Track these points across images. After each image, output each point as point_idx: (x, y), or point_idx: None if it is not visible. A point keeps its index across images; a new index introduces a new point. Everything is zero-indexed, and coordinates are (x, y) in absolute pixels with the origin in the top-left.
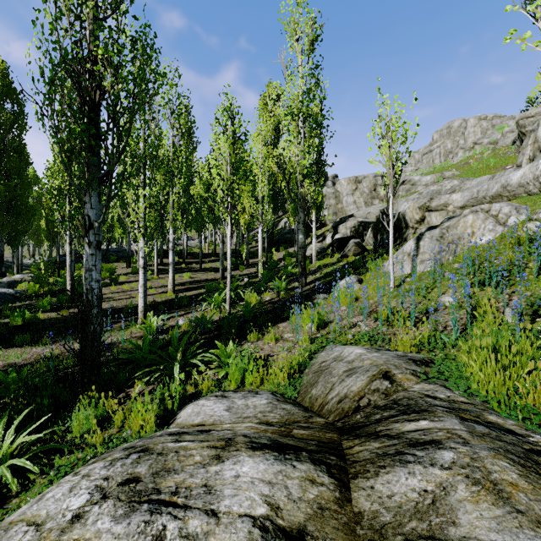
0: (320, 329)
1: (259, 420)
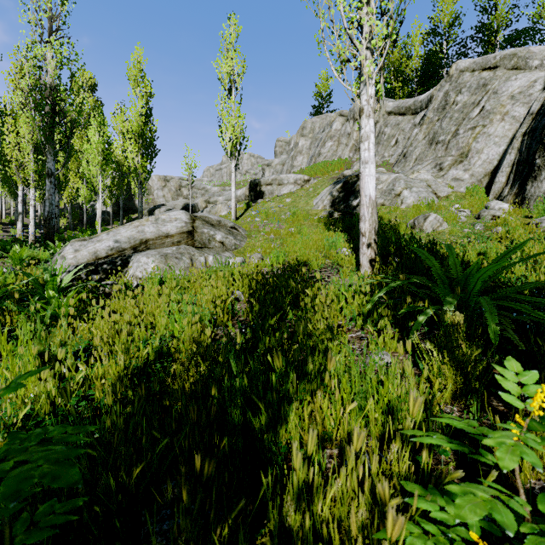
0: None
1: None
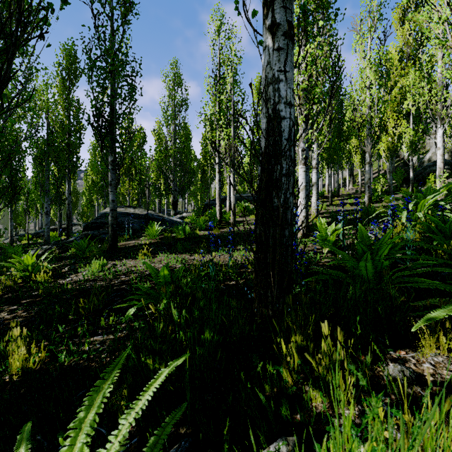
0: None
1: None
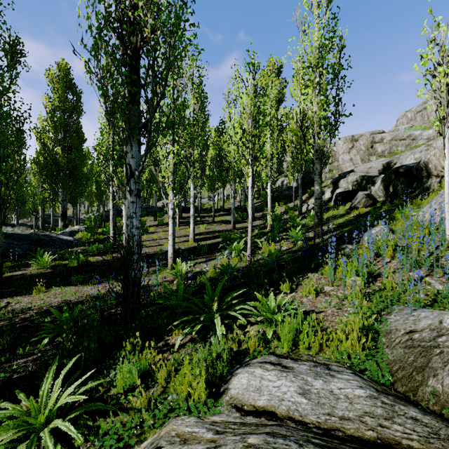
0: (367, 283)
1: (377, 433)
